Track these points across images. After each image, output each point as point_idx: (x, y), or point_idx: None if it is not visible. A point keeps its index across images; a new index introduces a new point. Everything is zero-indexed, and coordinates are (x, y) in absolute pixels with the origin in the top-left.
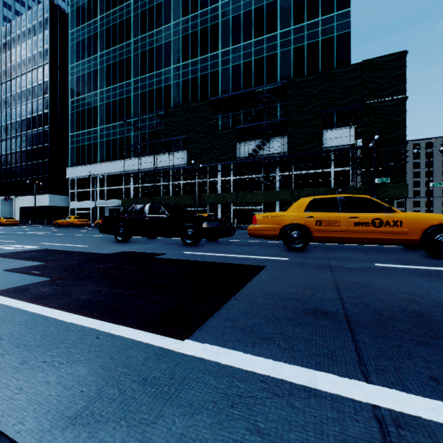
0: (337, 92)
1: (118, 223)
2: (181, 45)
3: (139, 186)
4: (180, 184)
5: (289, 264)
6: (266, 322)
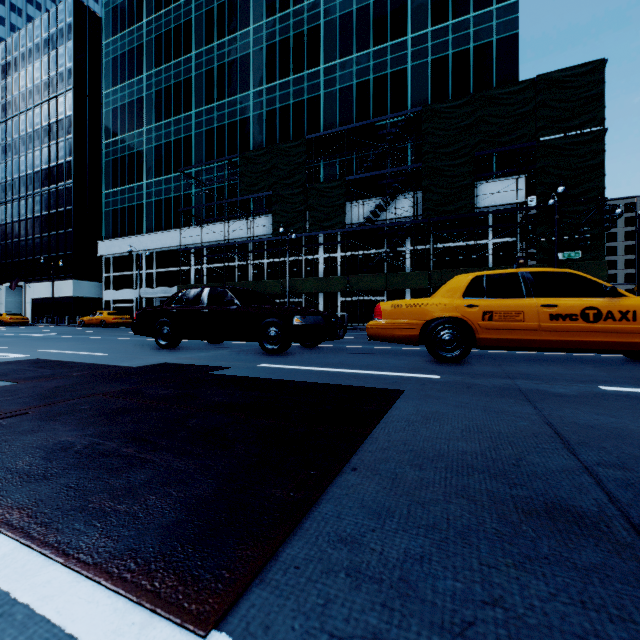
0: (498, 123)
1: (161, 319)
2: (265, 59)
3: (203, 267)
4: (263, 264)
5: (445, 386)
6: (439, 551)
